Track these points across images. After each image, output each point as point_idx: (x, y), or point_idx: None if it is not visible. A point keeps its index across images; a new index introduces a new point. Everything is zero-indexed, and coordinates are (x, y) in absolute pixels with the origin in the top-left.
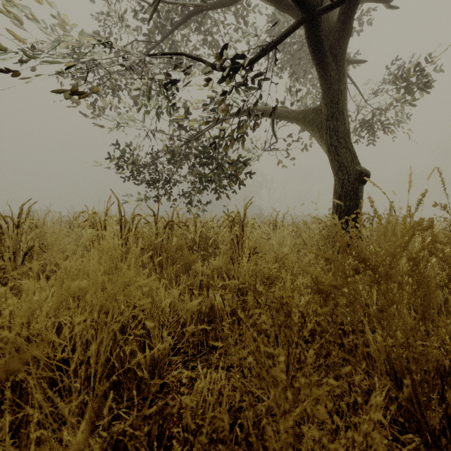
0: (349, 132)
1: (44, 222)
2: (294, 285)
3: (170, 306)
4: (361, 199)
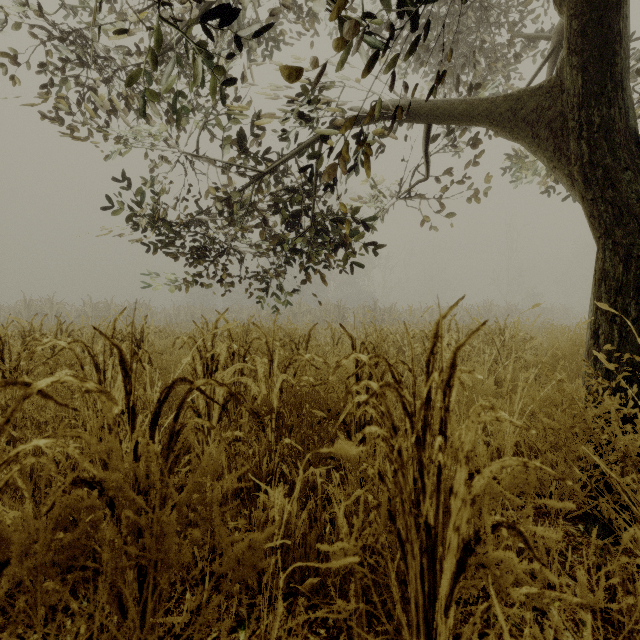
0: (636, 132)
1: None
2: None
3: None
4: None
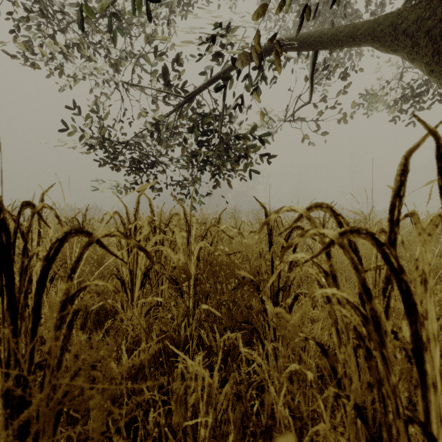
0: None
1: None
2: None
3: None
4: None
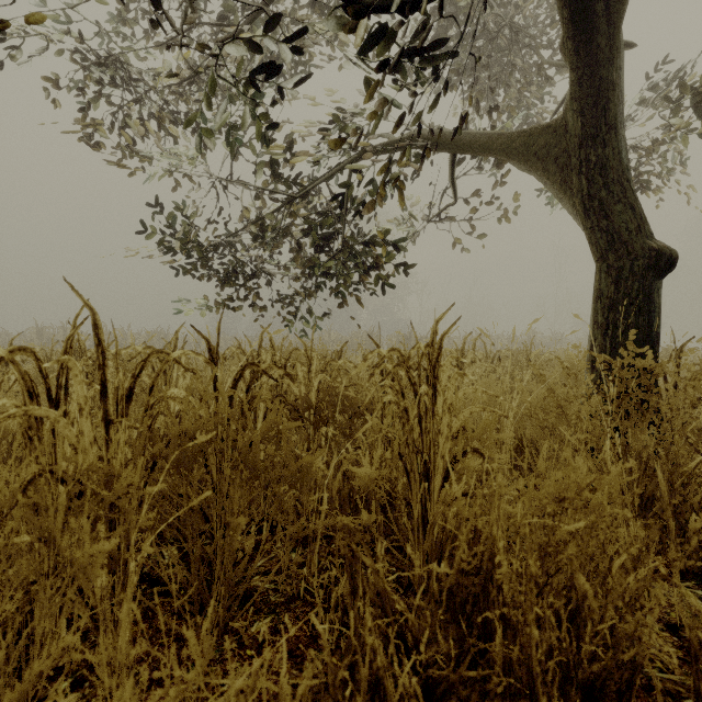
0: (628, 169)
1: None
2: (630, 579)
3: None
4: (658, 310)
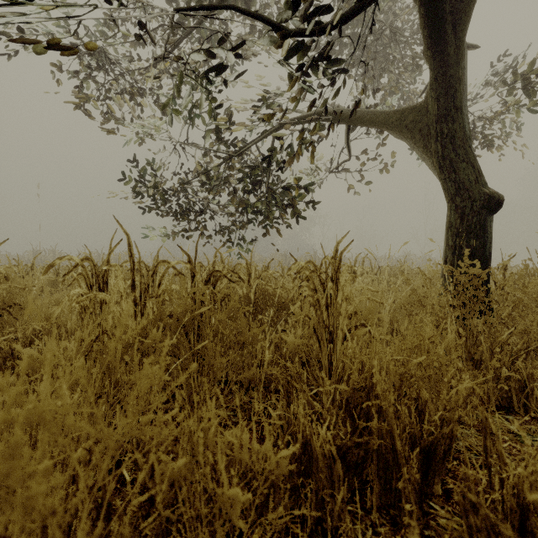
0: (470, 138)
1: (31, 268)
2: (453, 392)
3: (228, 454)
4: (490, 236)
